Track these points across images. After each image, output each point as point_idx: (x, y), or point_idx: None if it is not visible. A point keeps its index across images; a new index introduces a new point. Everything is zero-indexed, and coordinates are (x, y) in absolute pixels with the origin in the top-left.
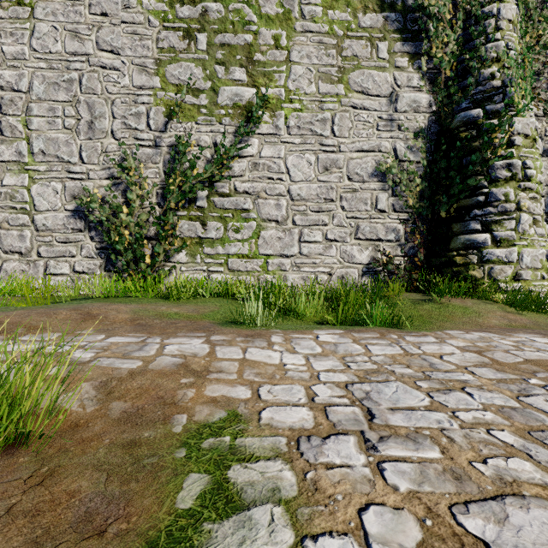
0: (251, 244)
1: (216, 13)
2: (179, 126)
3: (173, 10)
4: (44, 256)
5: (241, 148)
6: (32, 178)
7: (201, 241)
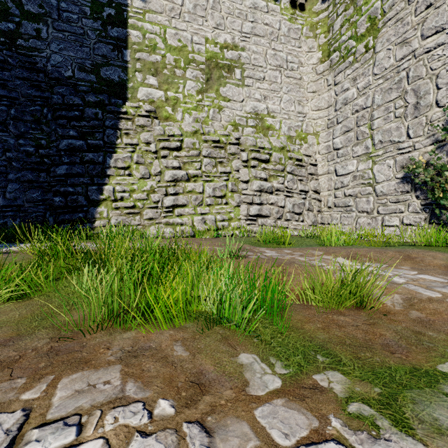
0: None
1: None
2: None
3: None
4: (381, 213)
5: None
6: (373, 162)
7: None
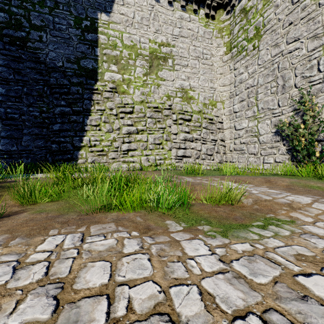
0: None
1: None
2: None
3: None
4: (263, 155)
5: None
6: (258, 121)
7: None
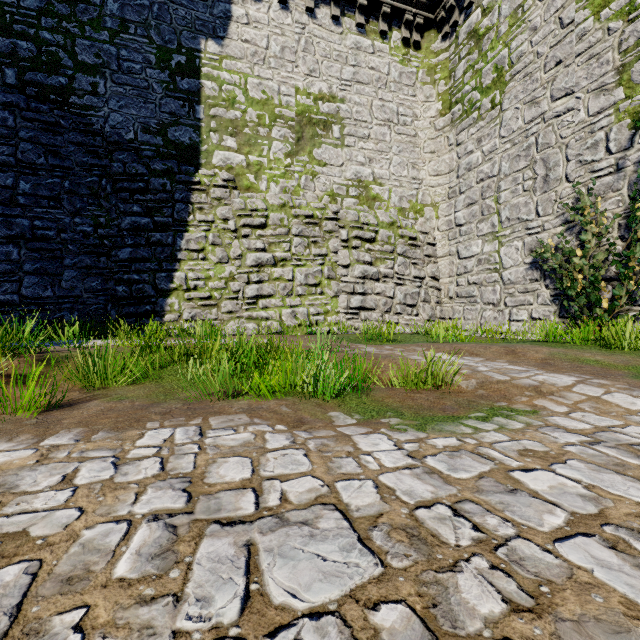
0: None
1: None
2: None
3: None
4: (509, 305)
5: None
6: (500, 243)
7: None
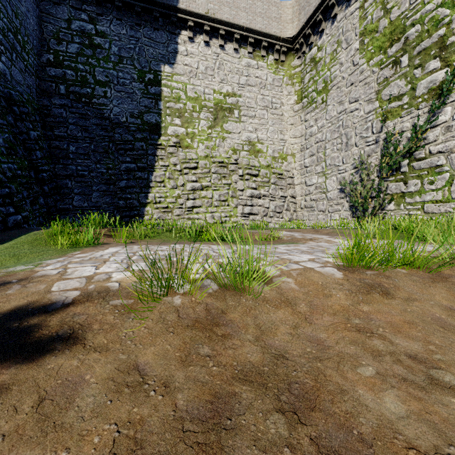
0: (443, 191)
1: (414, 34)
2: (389, 124)
3: (386, 55)
4: (330, 212)
5: (432, 121)
6: (326, 177)
7: (403, 194)
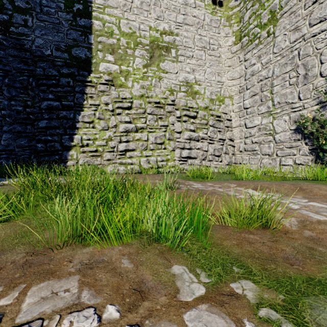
0: None
1: None
2: None
3: None
4: (279, 155)
5: None
6: (273, 117)
7: None
